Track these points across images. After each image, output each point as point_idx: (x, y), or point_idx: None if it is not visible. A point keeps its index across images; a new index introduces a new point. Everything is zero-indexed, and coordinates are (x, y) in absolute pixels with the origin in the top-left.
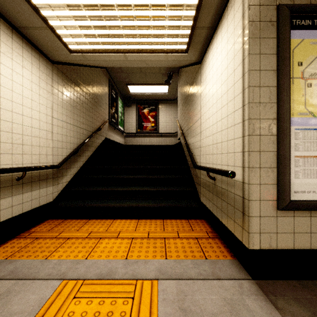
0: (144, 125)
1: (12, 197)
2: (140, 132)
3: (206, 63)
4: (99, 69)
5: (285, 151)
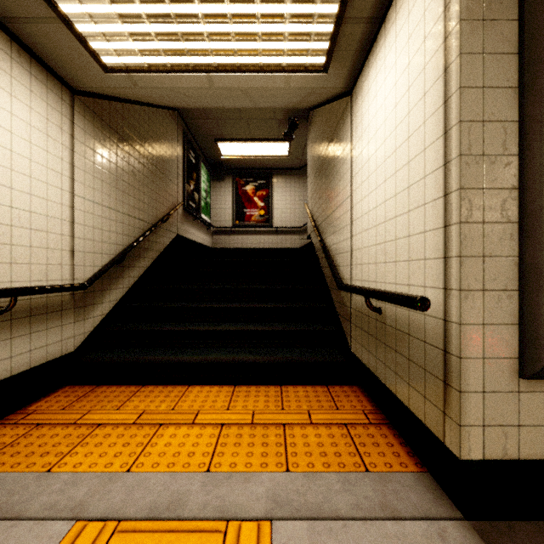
0: (246, 213)
1: None
2: (240, 226)
3: (363, 90)
4: (165, 110)
5: (538, 255)
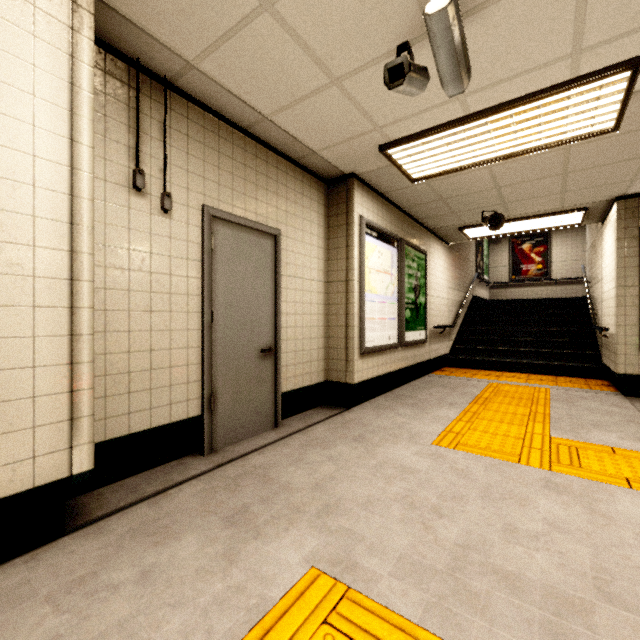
0: (523, 269)
1: (438, 344)
2: (517, 281)
3: (604, 233)
4: None
5: None
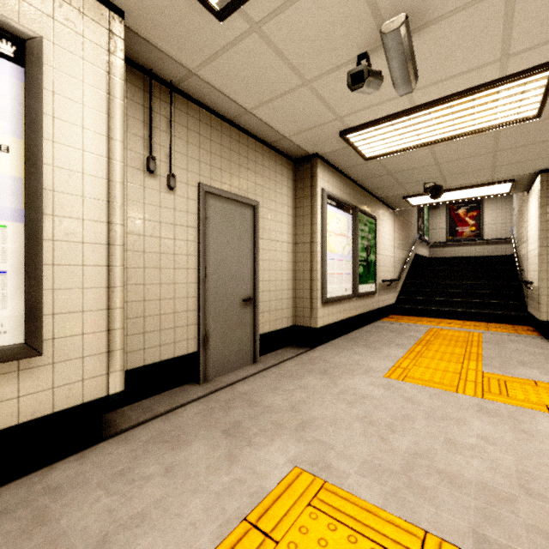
0: (458, 231)
1: (386, 295)
2: (453, 241)
3: (529, 200)
4: None
5: None
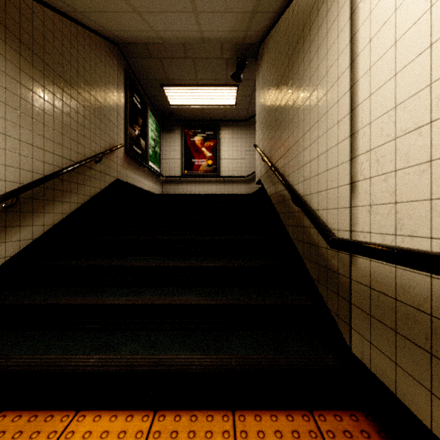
0: (195, 163)
1: None
2: (189, 176)
3: None
4: (99, 37)
5: None
